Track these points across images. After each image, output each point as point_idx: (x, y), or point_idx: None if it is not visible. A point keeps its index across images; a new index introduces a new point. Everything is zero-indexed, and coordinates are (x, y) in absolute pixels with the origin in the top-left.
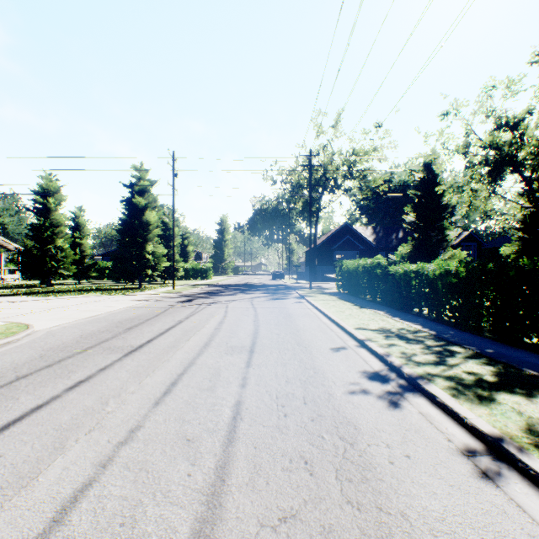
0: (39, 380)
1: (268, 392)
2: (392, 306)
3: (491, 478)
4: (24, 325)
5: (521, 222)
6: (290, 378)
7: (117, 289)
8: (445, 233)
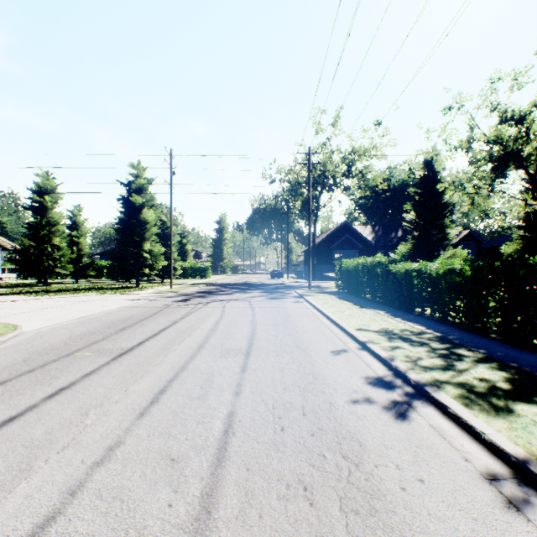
0: (17, 387)
1: (264, 400)
2: (393, 305)
3: (520, 509)
4: (13, 326)
5: (523, 221)
6: (288, 385)
7: (114, 288)
8: (446, 232)
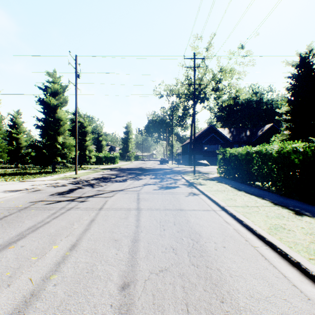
0: None
1: None
2: None
3: None
4: None
5: None
6: None
7: (30, 173)
8: None
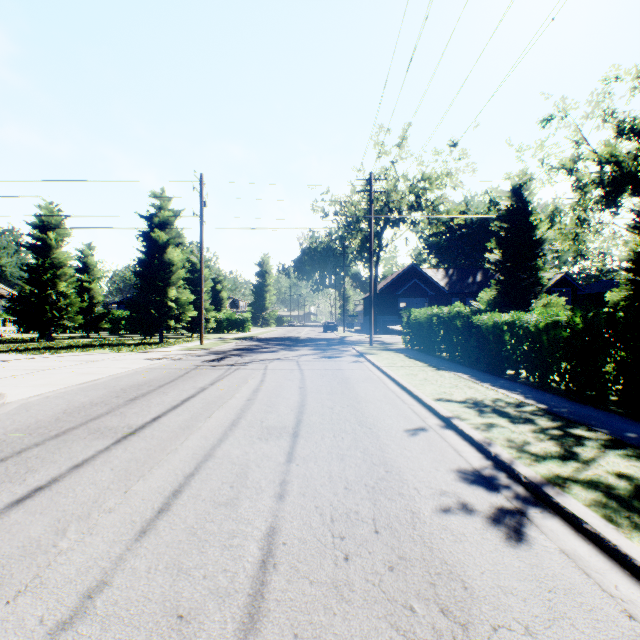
0: None
1: (318, 508)
2: (477, 366)
3: None
4: None
5: (632, 262)
6: (352, 482)
7: (132, 344)
8: (539, 275)
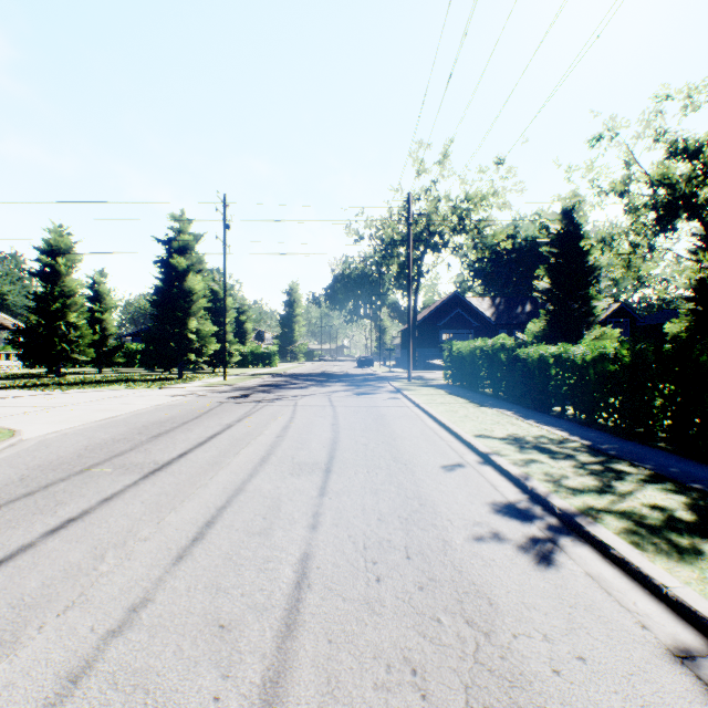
0: (8, 517)
1: (351, 537)
2: (522, 403)
3: None
4: (9, 431)
5: (693, 290)
6: (385, 514)
7: (149, 380)
8: (592, 305)
